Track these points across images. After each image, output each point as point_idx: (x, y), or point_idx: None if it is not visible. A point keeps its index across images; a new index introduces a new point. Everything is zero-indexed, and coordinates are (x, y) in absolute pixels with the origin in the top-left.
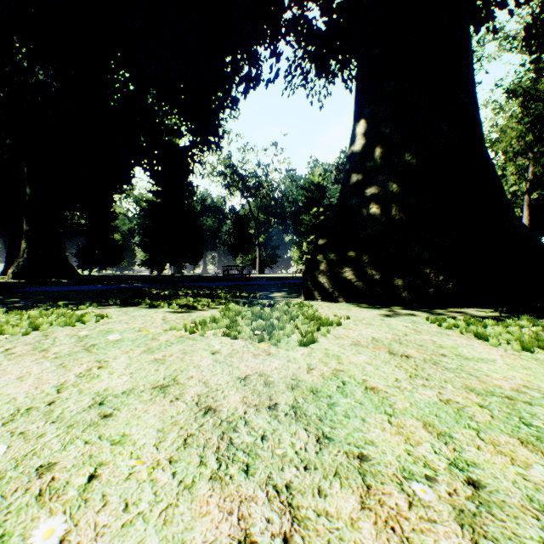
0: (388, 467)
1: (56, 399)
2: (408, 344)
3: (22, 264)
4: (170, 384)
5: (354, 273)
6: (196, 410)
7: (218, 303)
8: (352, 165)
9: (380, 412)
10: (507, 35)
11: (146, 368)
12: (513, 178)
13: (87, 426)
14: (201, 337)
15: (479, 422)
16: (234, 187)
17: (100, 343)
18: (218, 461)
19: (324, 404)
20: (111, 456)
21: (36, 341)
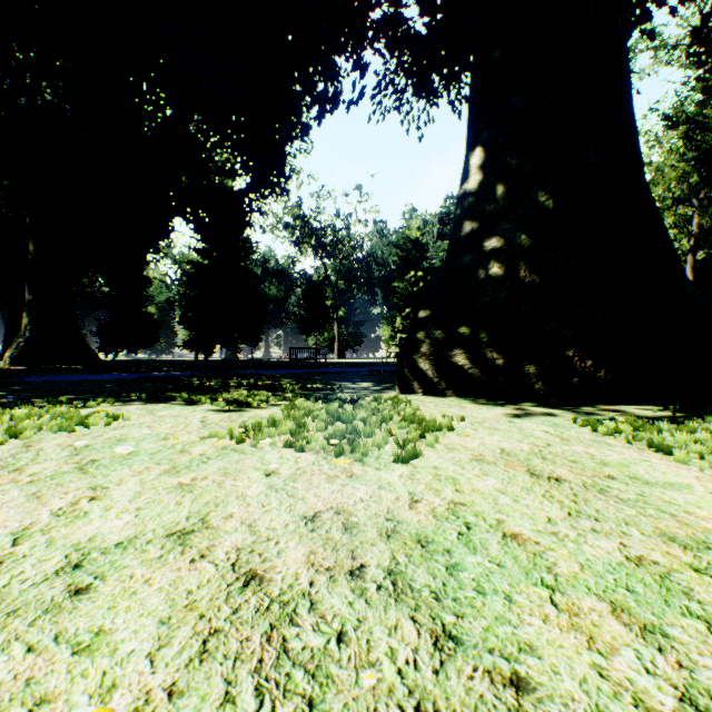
0: (571, 709)
1: (6, 558)
2: (555, 460)
3: (23, 346)
4: (195, 529)
5: (468, 356)
6: (231, 580)
7: (280, 397)
8: (464, 209)
9: (534, 583)
10: (666, 43)
11: (163, 500)
12: (673, 232)
13: (42, 612)
14: (253, 449)
15: (704, 602)
16: (305, 244)
17: (103, 459)
18: (258, 693)
19: (440, 566)
20: (66, 680)
21: (10, 455)
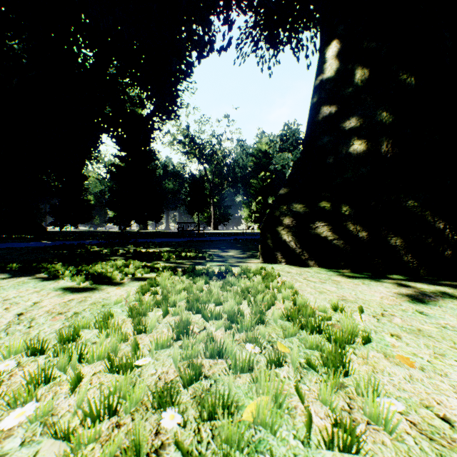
0: None
1: None
2: None
3: None
4: None
5: (331, 228)
6: None
7: (148, 269)
8: (322, 96)
9: None
10: None
11: None
12: None
13: None
14: None
15: None
16: (191, 154)
17: None
18: None
19: None
20: None
21: None
